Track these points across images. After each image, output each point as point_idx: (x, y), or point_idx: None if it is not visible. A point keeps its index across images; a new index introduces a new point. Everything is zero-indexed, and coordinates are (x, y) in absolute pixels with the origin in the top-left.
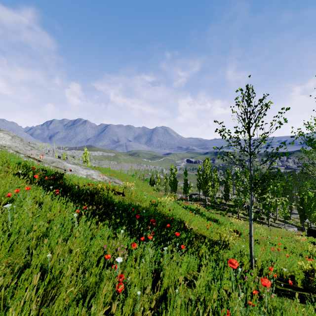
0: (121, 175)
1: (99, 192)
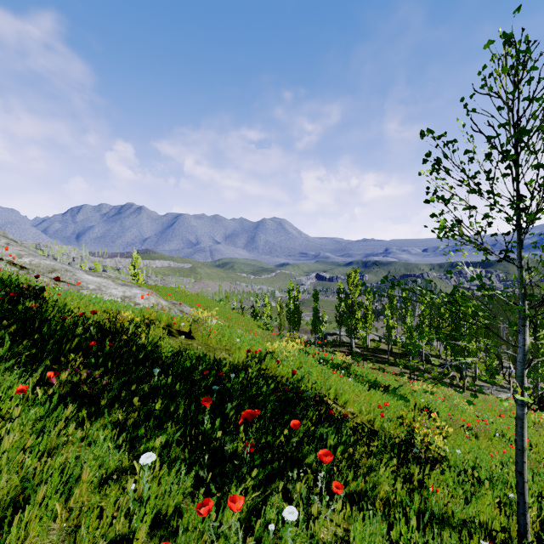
0: (199, 300)
1: (126, 330)
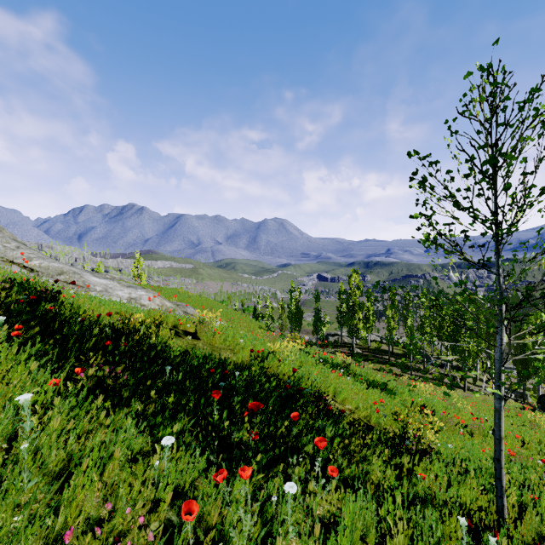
0: (201, 301)
1: (138, 331)
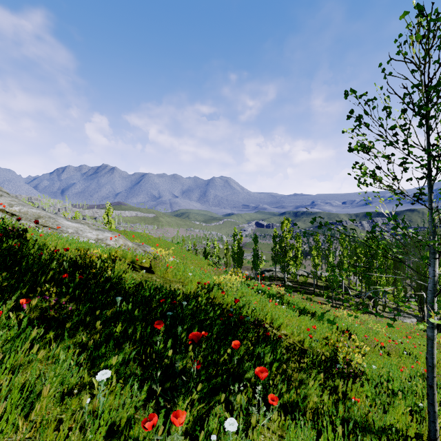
0: (160, 242)
1: (95, 265)
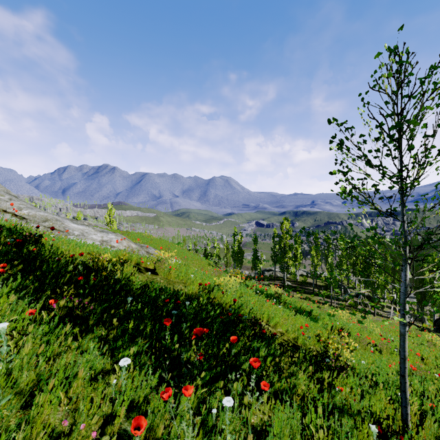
0: (161, 243)
1: (106, 268)
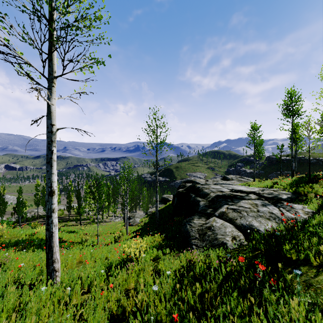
0: None
1: None
